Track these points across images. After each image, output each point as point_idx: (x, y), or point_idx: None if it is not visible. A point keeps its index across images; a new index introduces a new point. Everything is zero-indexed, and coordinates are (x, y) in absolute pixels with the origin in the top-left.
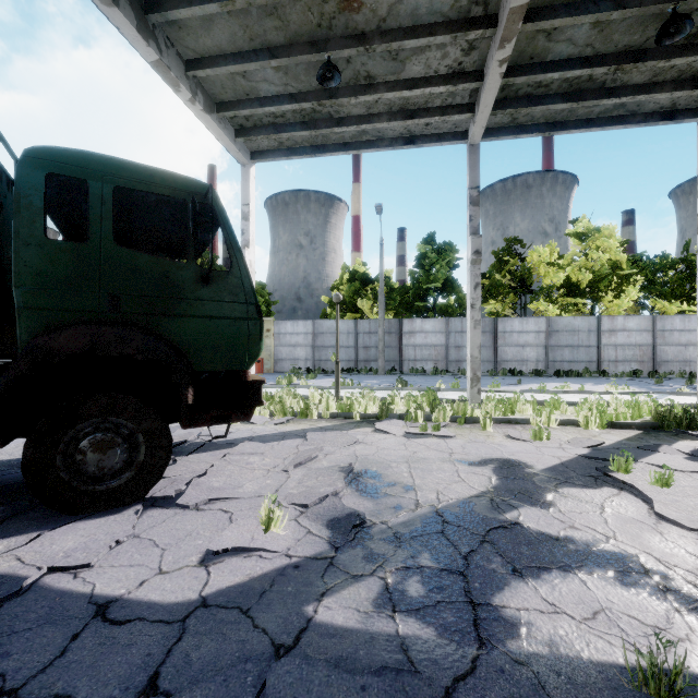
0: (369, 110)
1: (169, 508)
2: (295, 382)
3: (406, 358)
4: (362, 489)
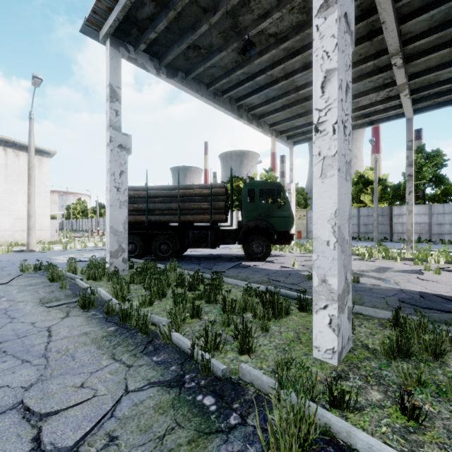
0: None
1: (271, 263)
2: None
3: (395, 231)
4: None
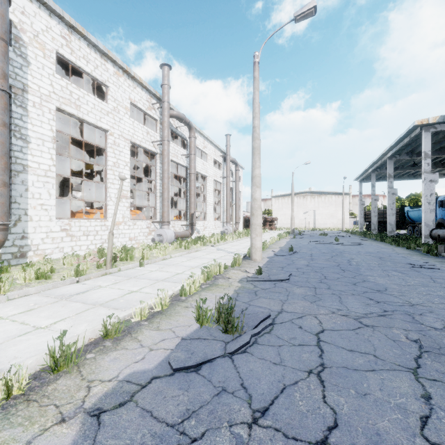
0: None
1: None
2: None
3: None
4: None
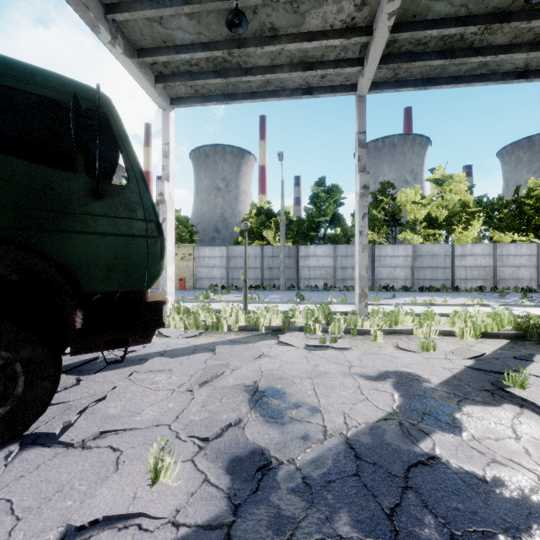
0: (273, 62)
1: (50, 447)
2: (211, 297)
3: (302, 277)
4: (267, 412)
